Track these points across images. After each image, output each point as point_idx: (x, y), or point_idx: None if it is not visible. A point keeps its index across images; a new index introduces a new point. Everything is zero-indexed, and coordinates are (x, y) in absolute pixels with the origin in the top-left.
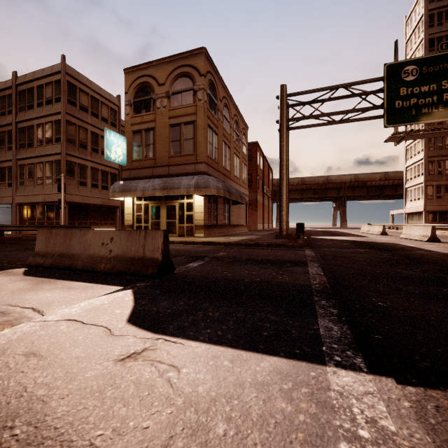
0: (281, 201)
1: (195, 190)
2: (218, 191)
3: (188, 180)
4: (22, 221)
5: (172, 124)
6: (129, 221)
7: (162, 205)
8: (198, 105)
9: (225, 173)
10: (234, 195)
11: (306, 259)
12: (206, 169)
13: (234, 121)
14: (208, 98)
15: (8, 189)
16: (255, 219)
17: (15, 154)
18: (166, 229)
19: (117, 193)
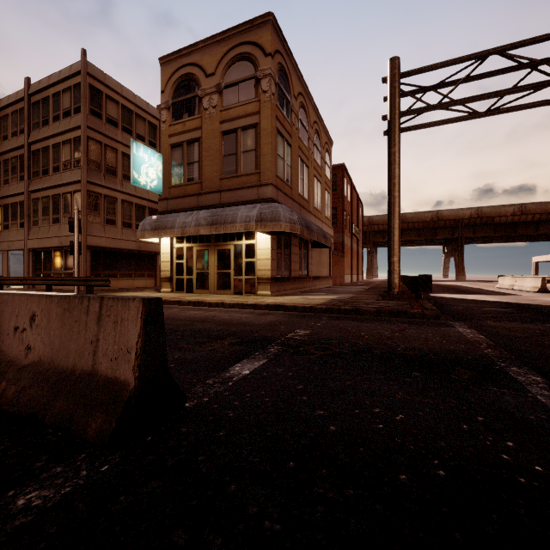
0: (391, 241)
1: (257, 225)
2: (291, 226)
3: (247, 211)
4: (36, 272)
5: (225, 131)
6: (167, 272)
7: (211, 249)
8: (262, 99)
9: (301, 202)
10: (315, 233)
11: (485, 353)
12: (275, 195)
13: (313, 130)
14: (278, 90)
15: (20, 230)
16: (341, 269)
17: (27, 185)
18: (152, 297)
19: (148, 232)
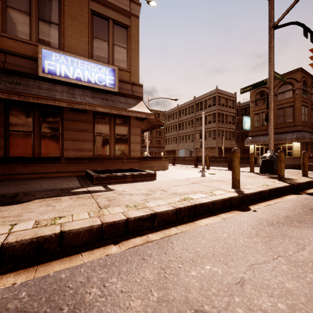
0: None
1: (296, 140)
2: (310, 140)
3: (291, 136)
4: (197, 155)
5: (278, 108)
6: None
7: None
8: (296, 97)
9: (312, 126)
10: None
11: None
12: (301, 128)
13: None
14: (302, 91)
15: (191, 142)
16: None
17: (194, 129)
18: None
19: (249, 143)
